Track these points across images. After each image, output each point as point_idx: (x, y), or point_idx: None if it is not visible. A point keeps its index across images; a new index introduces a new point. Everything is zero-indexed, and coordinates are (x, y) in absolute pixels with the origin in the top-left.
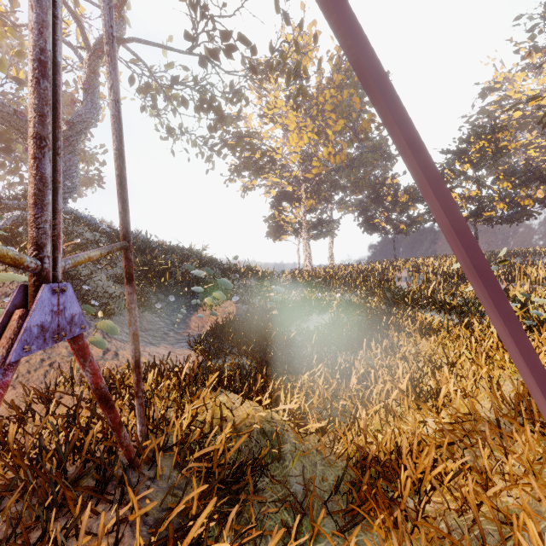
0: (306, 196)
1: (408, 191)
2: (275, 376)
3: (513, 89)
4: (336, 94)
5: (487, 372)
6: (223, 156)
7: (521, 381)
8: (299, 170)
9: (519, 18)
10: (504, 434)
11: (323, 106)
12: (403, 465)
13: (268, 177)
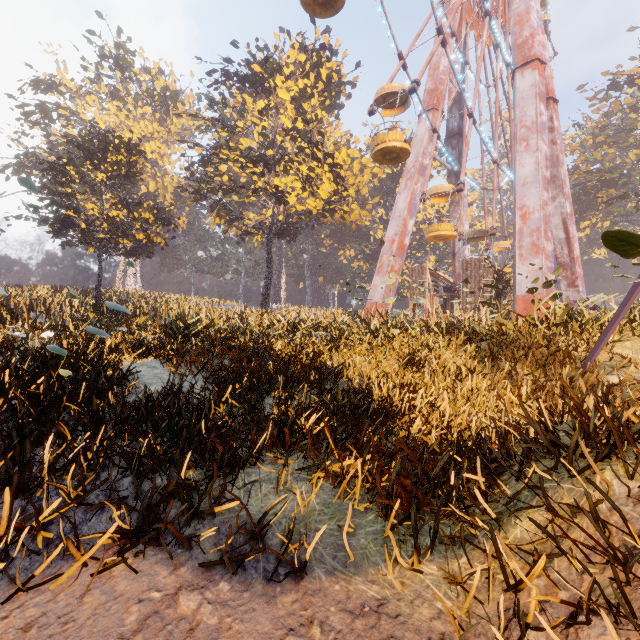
0: None
1: None
2: (399, 429)
3: (82, 106)
4: None
5: (438, 355)
6: None
7: (477, 349)
8: None
9: (93, 34)
10: (547, 362)
11: None
12: (598, 383)
13: None
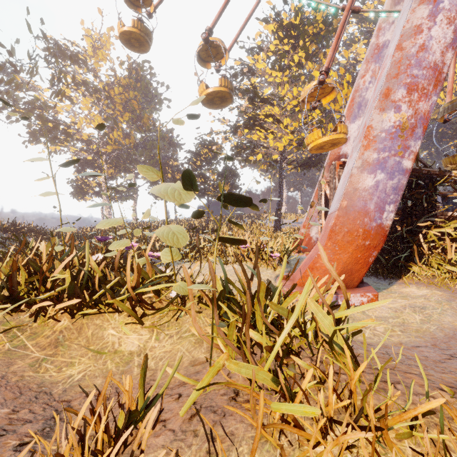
0: (107, 166)
1: (181, 172)
2: None
3: None
4: (124, 92)
5: None
6: (10, 121)
7: None
8: (101, 143)
9: None
10: None
11: (114, 98)
12: None
13: (66, 146)
